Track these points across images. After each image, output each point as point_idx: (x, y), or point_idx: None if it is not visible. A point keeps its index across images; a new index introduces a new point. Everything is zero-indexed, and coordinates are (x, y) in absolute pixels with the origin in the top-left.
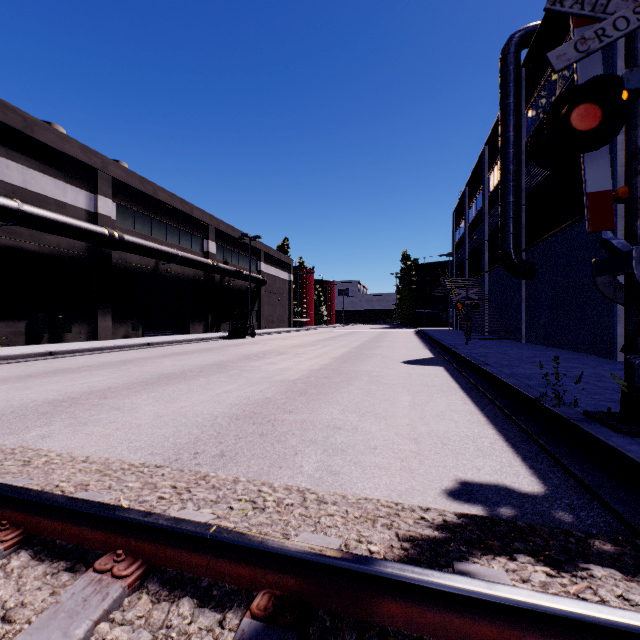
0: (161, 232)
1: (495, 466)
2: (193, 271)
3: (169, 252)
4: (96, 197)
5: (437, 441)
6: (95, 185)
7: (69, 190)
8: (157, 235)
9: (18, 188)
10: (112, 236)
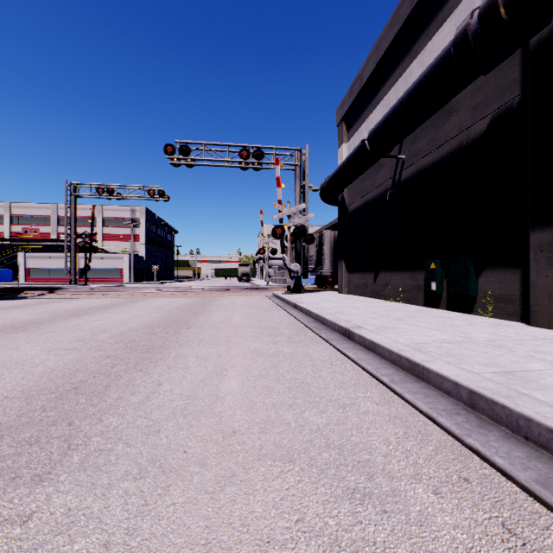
0: None
1: (0, 301)
2: None
3: None
4: None
5: (2, 302)
6: None
7: None
8: None
9: None
10: (458, 37)
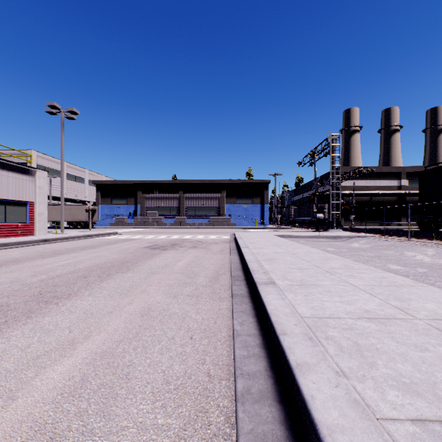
0: None
1: None
2: None
3: None
4: (400, 181)
5: None
6: (400, 177)
7: (391, 182)
8: None
9: (378, 186)
10: (405, 193)
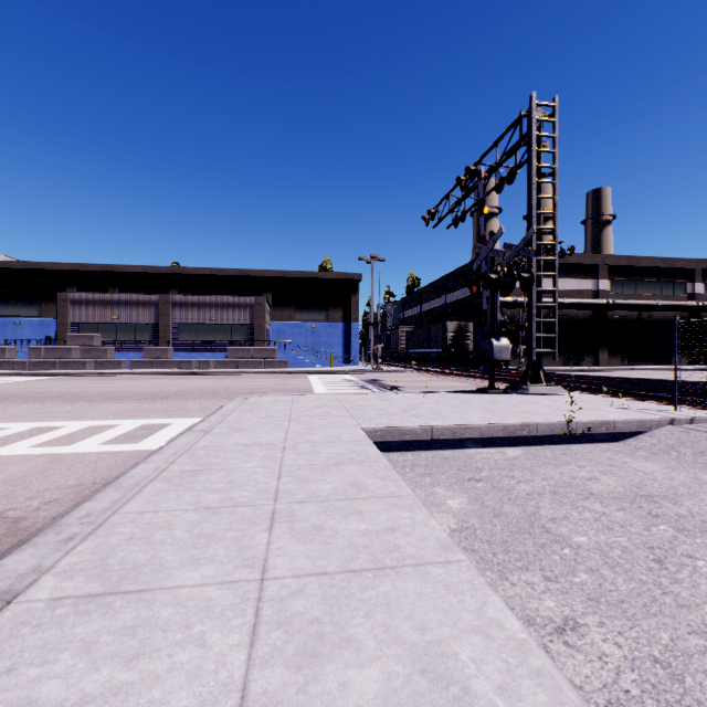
0: (643, 289)
1: None
2: (674, 313)
3: (649, 304)
4: (597, 281)
5: None
6: (596, 274)
7: (583, 282)
8: (639, 292)
9: (561, 290)
10: (607, 304)
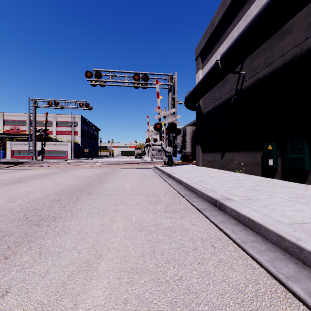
0: None
1: None
2: None
3: None
4: None
5: None
6: None
7: None
8: None
9: None
10: None
